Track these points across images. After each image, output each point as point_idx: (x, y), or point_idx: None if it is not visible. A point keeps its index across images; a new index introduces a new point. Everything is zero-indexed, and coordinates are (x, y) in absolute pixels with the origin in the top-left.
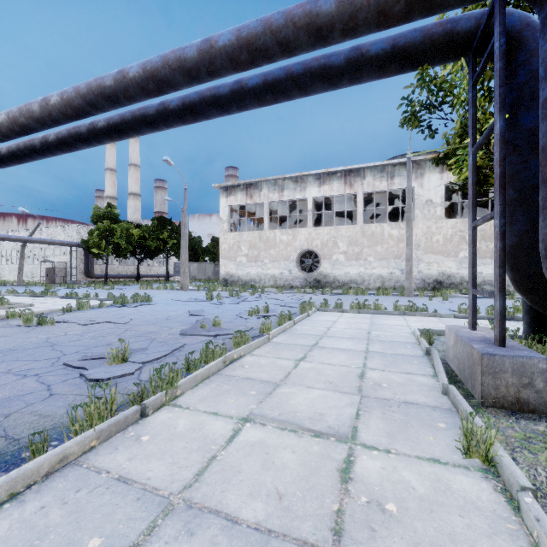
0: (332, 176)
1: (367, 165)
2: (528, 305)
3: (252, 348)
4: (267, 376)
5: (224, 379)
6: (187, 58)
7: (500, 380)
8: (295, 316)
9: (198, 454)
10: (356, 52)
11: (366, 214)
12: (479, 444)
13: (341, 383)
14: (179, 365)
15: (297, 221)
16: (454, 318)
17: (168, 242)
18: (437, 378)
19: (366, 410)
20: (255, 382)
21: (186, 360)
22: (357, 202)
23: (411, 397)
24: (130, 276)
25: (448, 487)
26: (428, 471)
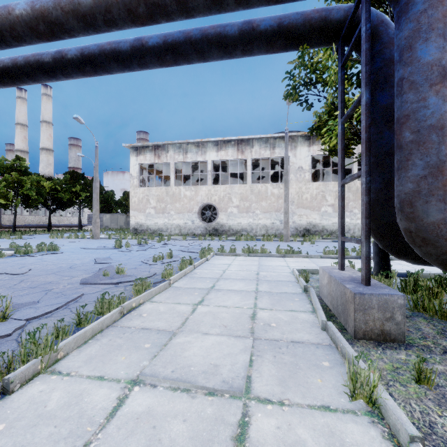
0: (227, 144)
1: (254, 136)
2: (377, 248)
3: (152, 294)
4: (164, 324)
5: (118, 332)
6: (81, 2)
7: (369, 316)
8: (195, 261)
9: (67, 443)
10: (248, 25)
11: (254, 176)
12: (362, 386)
13: (235, 326)
14: (70, 319)
15: (199, 180)
16: (320, 258)
17: (81, 194)
18: (315, 313)
19: (258, 355)
20: (152, 332)
21: (77, 314)
22: (247, 166)
23: (297, 336)
24: (41, 226)
25: (342, 442)
26: (321, 423)
